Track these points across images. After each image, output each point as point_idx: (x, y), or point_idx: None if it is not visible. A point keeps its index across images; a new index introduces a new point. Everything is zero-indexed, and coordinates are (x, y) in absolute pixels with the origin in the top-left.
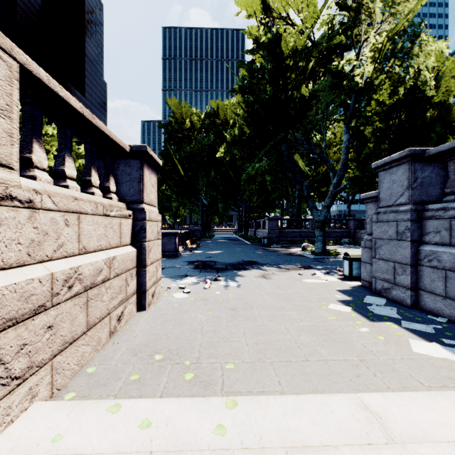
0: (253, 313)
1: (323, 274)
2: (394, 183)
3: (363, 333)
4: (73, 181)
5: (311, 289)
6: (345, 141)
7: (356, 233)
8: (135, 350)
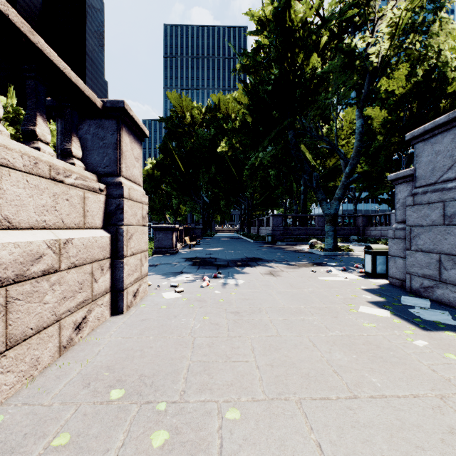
0: (263, 319)
1: (340, 270)
2: (439, 155)
3: (422, 348)
4: None
5: (331, 288)
6: (359, 127)
7: (365, 230)
8: (89, 376)
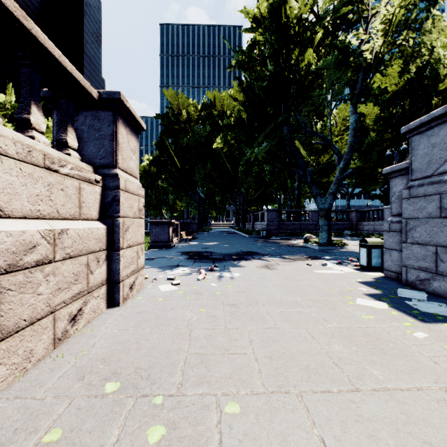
0: (260, 311)
1: (335, 264)
2: (435, 147)
3: (422, 340)
4: None
5: (327, 281)
6: (353, 123)
7: (358, 225)
8: (84, 368)
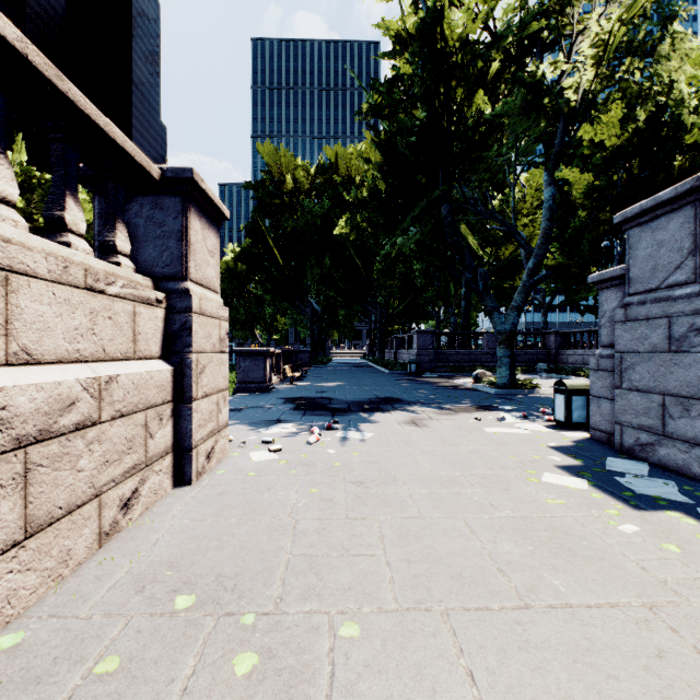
0: (398, 492)
1: (518, 418)
2: (662, 247)
3: (630, 535)
4: (8, 208)
5: (502, 445)
6: (548, 199)
7: (559, 355)
8: (144, 576)
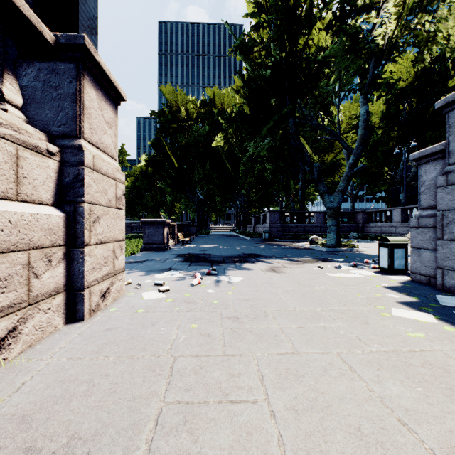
0: (270, 327)
1: (350, 266)
2: None
3: None
4: None
5: (346, 286)
6: (363, 114)
7: (365, 227)
8: None
